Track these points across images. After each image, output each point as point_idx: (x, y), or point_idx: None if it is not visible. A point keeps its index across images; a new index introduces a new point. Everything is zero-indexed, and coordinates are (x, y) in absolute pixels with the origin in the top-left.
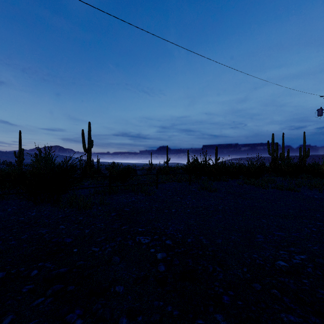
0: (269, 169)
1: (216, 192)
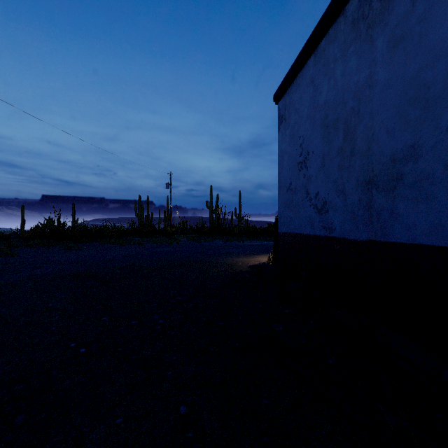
0: (132, 231)
1: (81, 250)
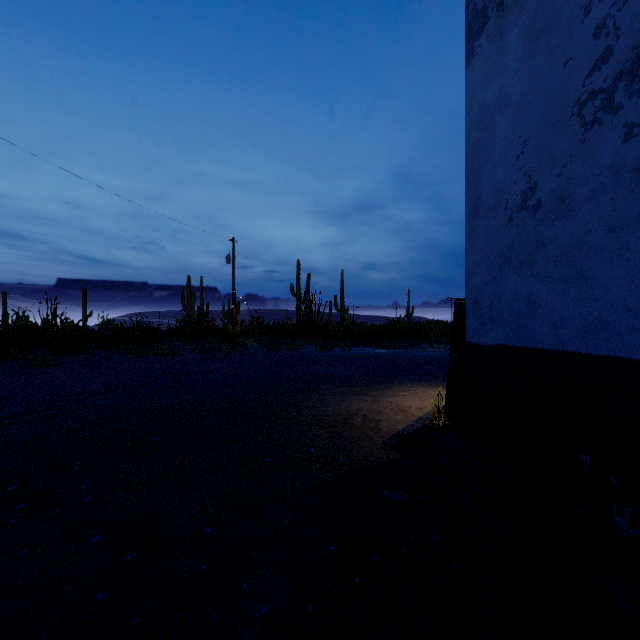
0: (172, 331)
1: (59, 367)
